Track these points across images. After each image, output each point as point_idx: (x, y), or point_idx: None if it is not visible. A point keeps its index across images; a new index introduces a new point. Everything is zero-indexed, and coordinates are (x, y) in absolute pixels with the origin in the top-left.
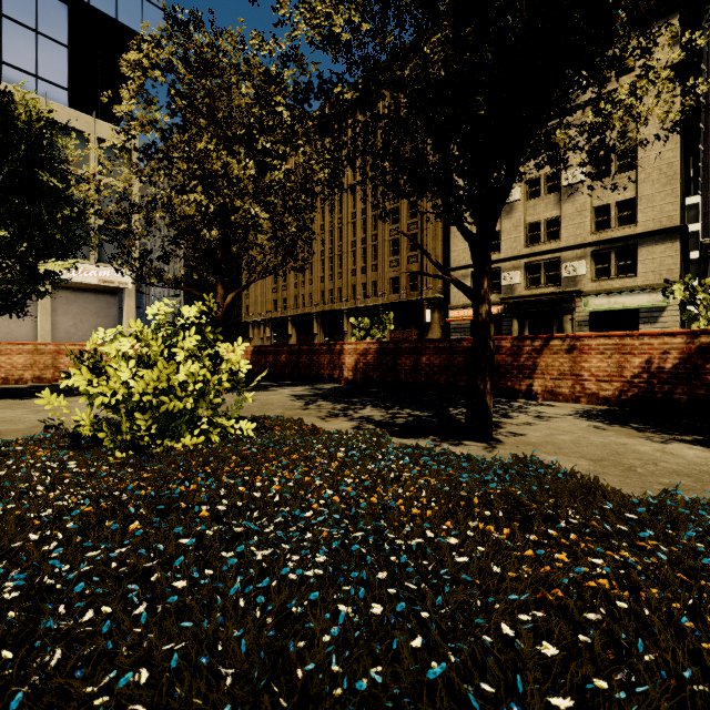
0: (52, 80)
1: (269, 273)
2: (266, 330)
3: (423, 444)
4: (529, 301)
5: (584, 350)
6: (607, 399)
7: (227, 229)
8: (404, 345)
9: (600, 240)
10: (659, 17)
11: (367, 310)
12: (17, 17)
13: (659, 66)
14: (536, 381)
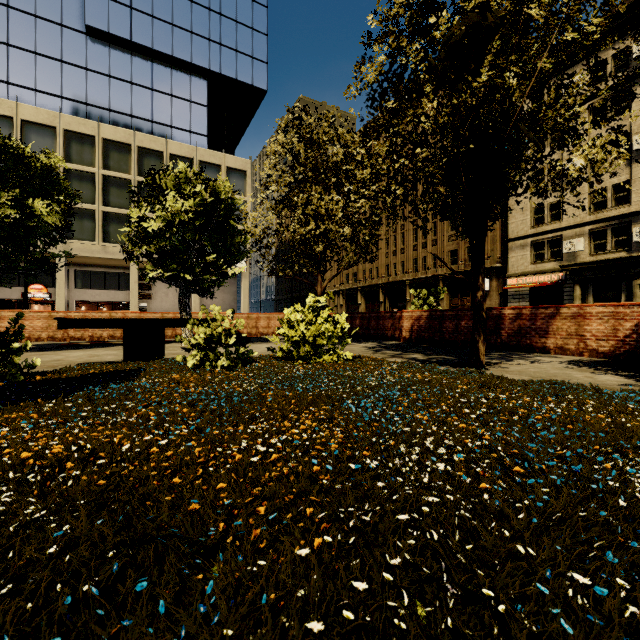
0: (199, 132)
1: (350, 266)
2: (340, 299)
3: (440, 368)
4: (593, 267)
5: (586, 316)
6: (604, 354)
7: (327, 242)
8: (448, 313)
9: None
10: None
11: (427, 280)
12: (180, 95)
13: None
14: (549, 339)
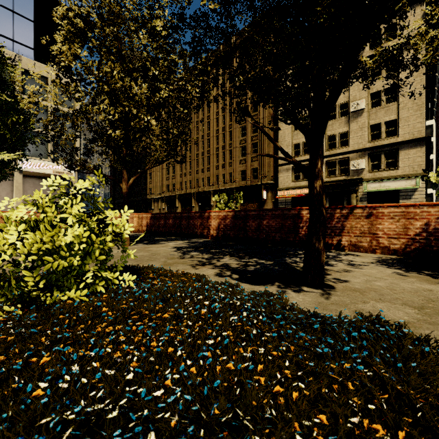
0: (24, 43)
1: (158, 163)
2: (162, 203)
3: (271, 290)
4: (329, 185)
5: (378, 216)
6: (396, 251)
7: (128, 131)
8: (251, 213)
9: (374, 146)
10: (412, 3)
11: (226, 191)
12: (0, 2)
13: (412, 34)
14: (344, 237)
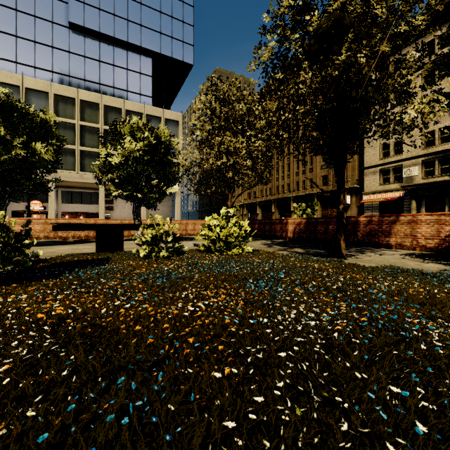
0: (146, 94)
1: (251, 187)
2: (244, 210)
3: (313, 258)
4: (425, 187)
5: (418, 222)
6: (431, 249)
7: (235, 171)
8: (320, 220)
9: None
10: None
11: (306, 196)
12: (133, 68)
13: None
14: (391, 238)
